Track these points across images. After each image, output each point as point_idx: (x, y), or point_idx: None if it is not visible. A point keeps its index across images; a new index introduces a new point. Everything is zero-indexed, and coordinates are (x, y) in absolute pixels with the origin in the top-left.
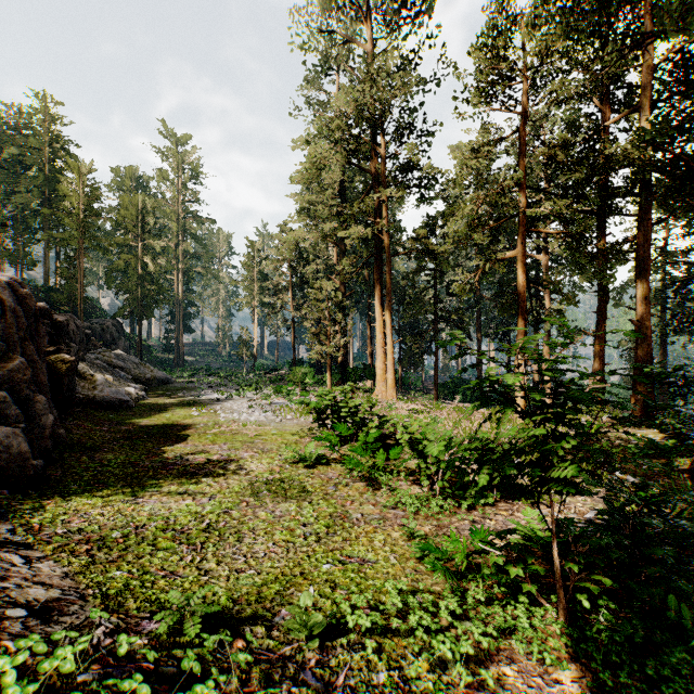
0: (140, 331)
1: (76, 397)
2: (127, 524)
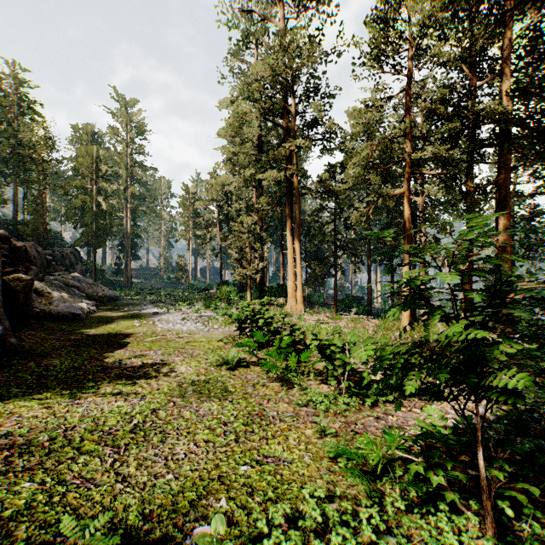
0: (94, 258)
1: (33, 311)
2: (58, 426)
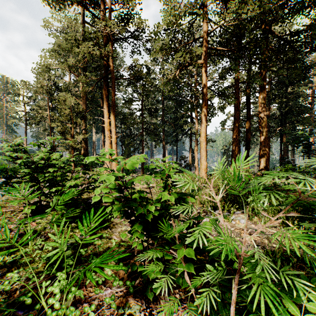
0: None
1: None
2: None
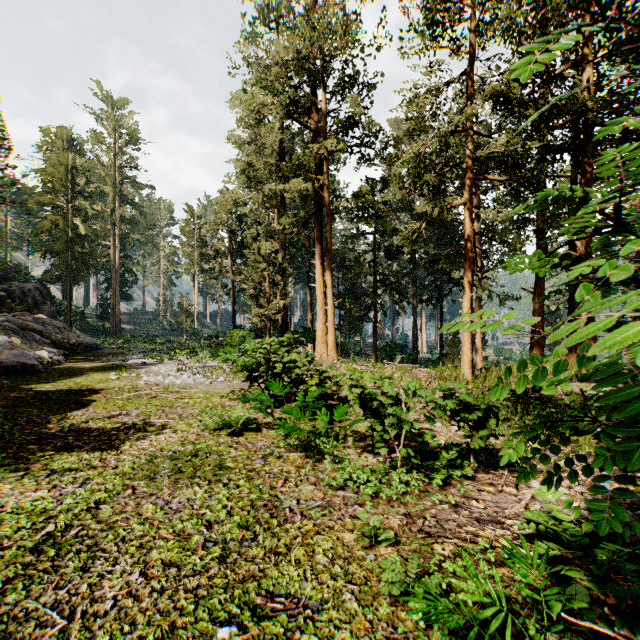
0: (70, 296)
1: None
2: None
